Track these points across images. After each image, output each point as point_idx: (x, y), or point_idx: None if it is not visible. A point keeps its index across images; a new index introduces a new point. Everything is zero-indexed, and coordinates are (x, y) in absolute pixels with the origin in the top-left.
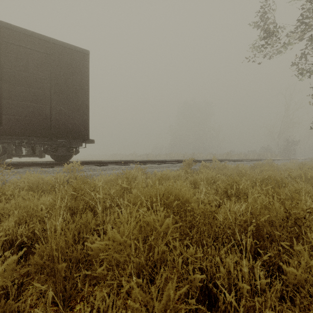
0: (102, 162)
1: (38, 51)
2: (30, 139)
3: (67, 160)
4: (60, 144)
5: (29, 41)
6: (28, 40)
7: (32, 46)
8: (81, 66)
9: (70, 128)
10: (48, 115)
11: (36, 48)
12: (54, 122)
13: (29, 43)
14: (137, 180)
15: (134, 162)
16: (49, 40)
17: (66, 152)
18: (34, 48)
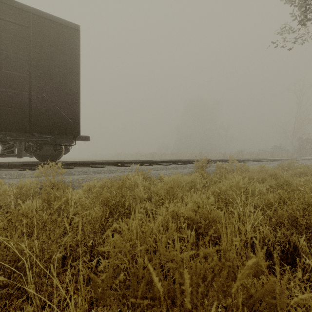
0: (98, 162)
1: (13, 22)
2: (6, 134)
3: (55, 160)
4: (45, 140)
5: (0, 10)
6: (0, 8)
7: (5, 16)
8: (70, 45)
9: (56, 121)
10: (26, 104)
11: (11, 19)
12: (34, 112)
13: (0, 12)
14: (135, 189)
15: (136, 163)
16: (28, 10)
17: (52, 151)
18: (7, 19)
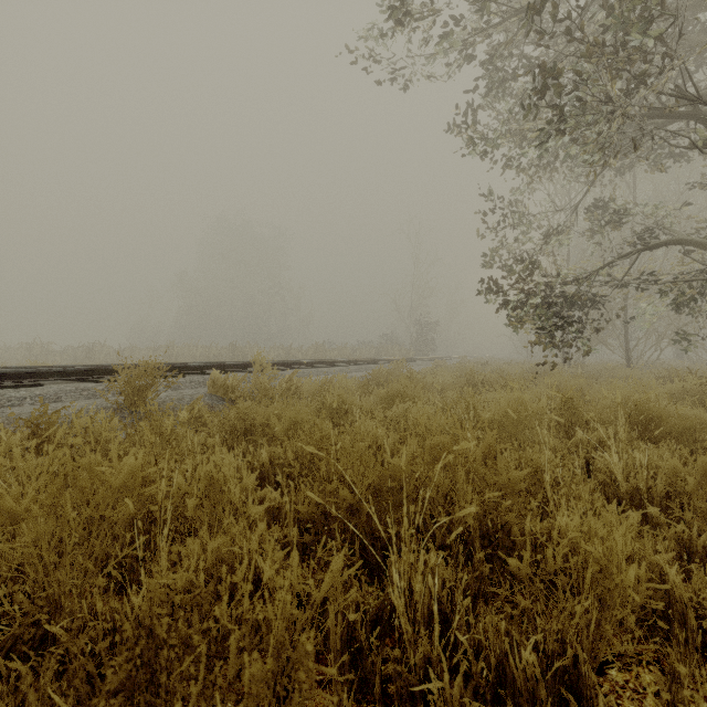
0: None
1: None
2: None
3: None
4: None
5: None
6: None
7: None
8: None
9: None
10: None
11: None
12: None
13: None
14: None
15: None
16: None
17: None
18: None
